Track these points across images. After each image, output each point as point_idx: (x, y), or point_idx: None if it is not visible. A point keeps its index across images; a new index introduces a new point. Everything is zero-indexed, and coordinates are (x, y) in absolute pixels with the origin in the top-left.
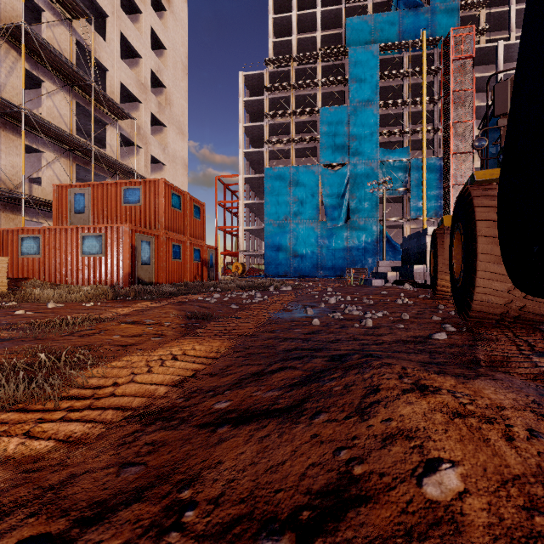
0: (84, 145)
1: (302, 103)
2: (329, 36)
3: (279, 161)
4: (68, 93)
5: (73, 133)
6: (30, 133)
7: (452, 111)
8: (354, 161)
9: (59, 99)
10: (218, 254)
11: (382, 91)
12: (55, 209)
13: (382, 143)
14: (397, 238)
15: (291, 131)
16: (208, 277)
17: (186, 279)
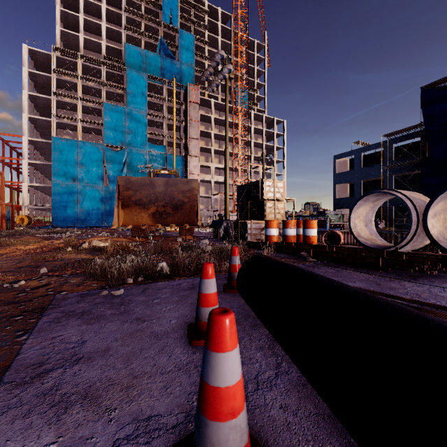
0: None
1: (89, 91)
2: (112, 47)
3: (66, 132)
4: None
5: None
6: None
7: (189, 131)
8: (131, 147)
9: None
10: (13, 210)
11: (150, 103)
12: None
13: (150, 138)
14: None
15: (78, 111)
16: (6, 227)
17: None
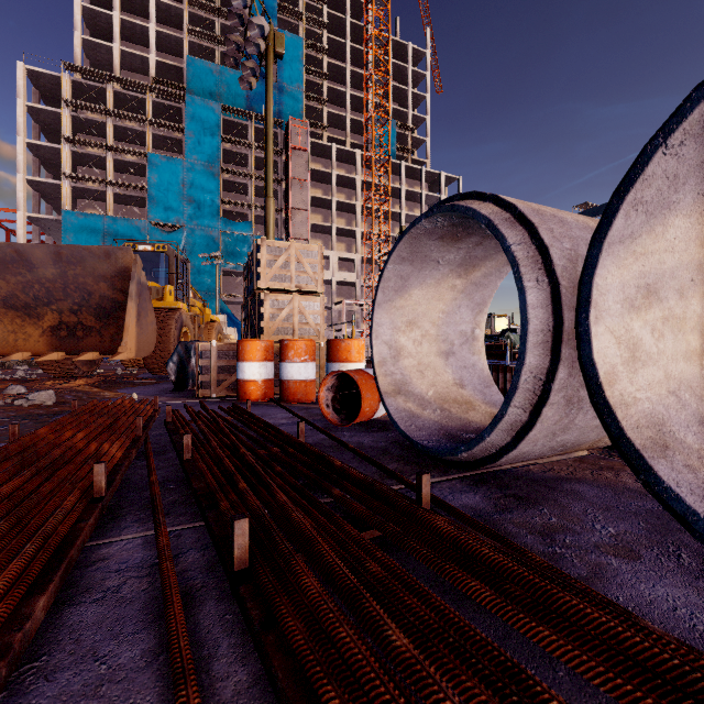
0: None
1: (127, 136)
2: (167, 65)
3: (92, 203)
4: None
5: None
6: None
7: (291, 197)
8: (193, 225)
9: None
10: None
11: (228, 154)
12: None
13: (227, 211)
14: None
15: (107, 169)
16: None
17: None
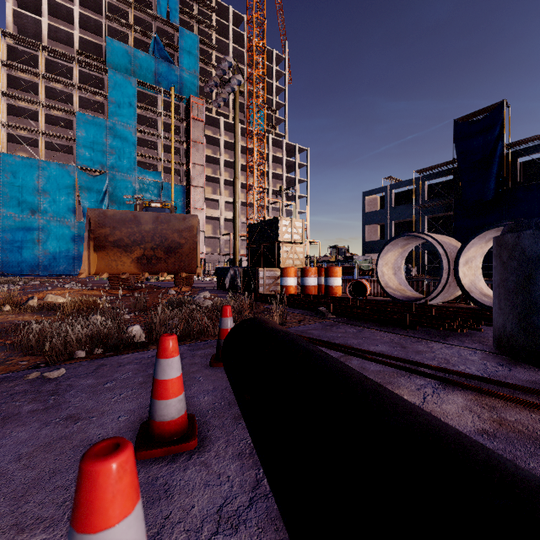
0: None
1: (55, 95)
2: (88, 41)
3: (22, 147)
4: None
5: None
6: None
7: (192, 155)
8: (114, 171)
9: None
10: None
11: (140, 117)
12: None
13: (140, 161)
14: None
15: (40, 121)
16: None
17: None
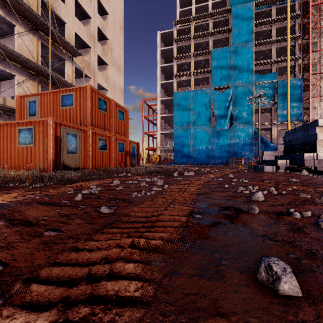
0: (43, 70)
1: (198, 49)
2: (217, 3)
3: (183, 89)
4: (35, 36)
5: (39, 63)
6: (4, 61)
7: (311, 43)
8: (236, 84)
9: (27, 39)
10: (138, 147)
11: (255, 35)
12: (17, 113)
13: (255, 71)
14: (266, 137)
15: (191, 67)
16: (131, 164)
17: (111, 165)
